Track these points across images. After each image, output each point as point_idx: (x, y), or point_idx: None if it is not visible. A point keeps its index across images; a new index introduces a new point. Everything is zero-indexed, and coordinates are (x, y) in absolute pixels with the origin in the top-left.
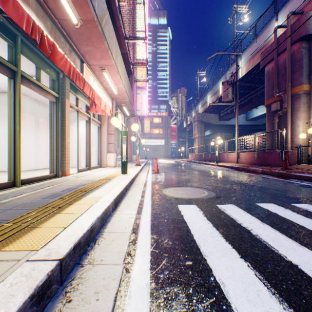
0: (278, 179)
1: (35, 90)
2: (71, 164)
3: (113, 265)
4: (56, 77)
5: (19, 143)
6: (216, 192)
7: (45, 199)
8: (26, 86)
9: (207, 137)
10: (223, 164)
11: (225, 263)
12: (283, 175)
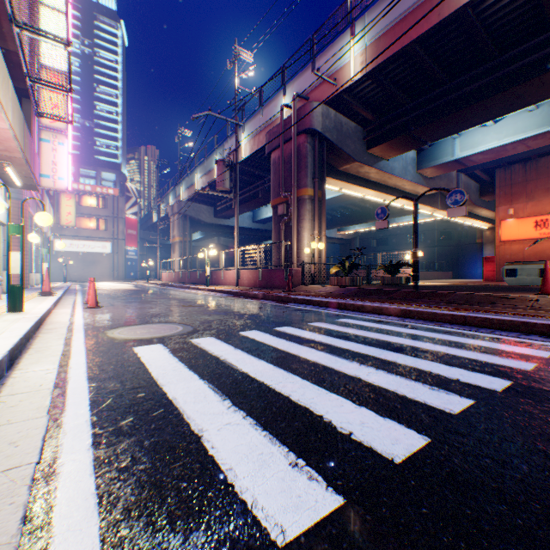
0: (277, 304)
1: None
2: None
3: (32, 420)
4: None
5: None
6: (196, 326)
7: None
8: None
9: (197, 242)
10: (218, 288)
11: (184, 385)
12: (284, 299)
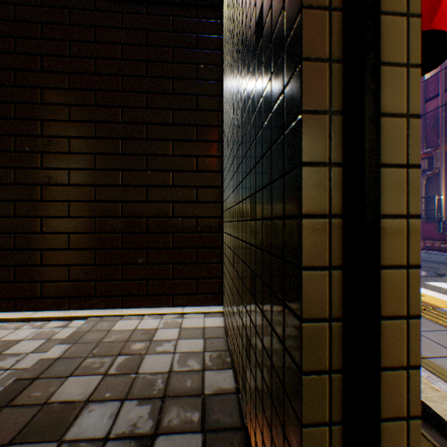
0: None
1: None
2: None
3: None
4: None
5: None
6: (429, 270)
7: None
8: None
9: None
10: None
11: None
12: None
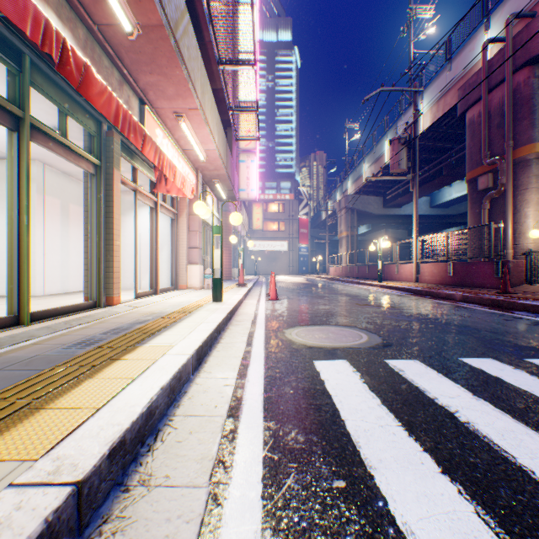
0: (492, 312)
1: (58, 153)
2: (125, 283)
3: (188, 489)
4: (96, 130)
5: (28, 247)
6: (383, 336)
7: (70, 349)
8: (40, 145)
9: (362, 236)
10: (391, 284)
11: (413, 484)
12: (501, 304)
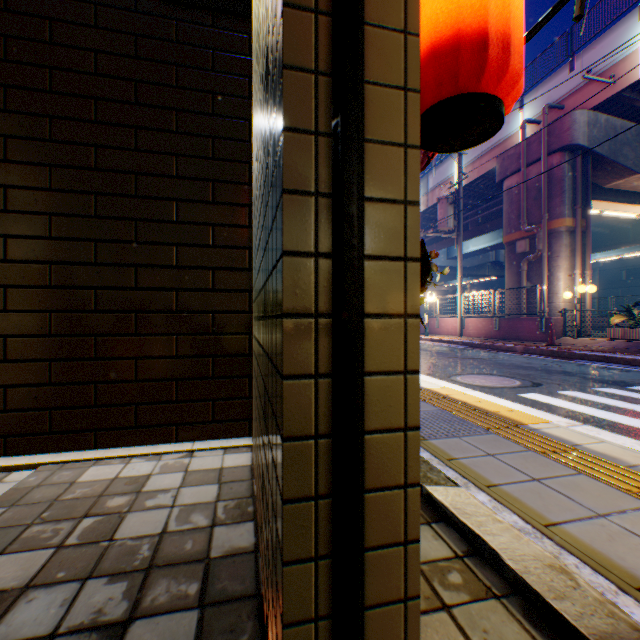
0: (559, 360)
1: None
2: None
3: None
4: None
5: None
6: (525, 379)
7: None
8: None
9: None
10: (442, 338)
11: None
12: (560, 354)
